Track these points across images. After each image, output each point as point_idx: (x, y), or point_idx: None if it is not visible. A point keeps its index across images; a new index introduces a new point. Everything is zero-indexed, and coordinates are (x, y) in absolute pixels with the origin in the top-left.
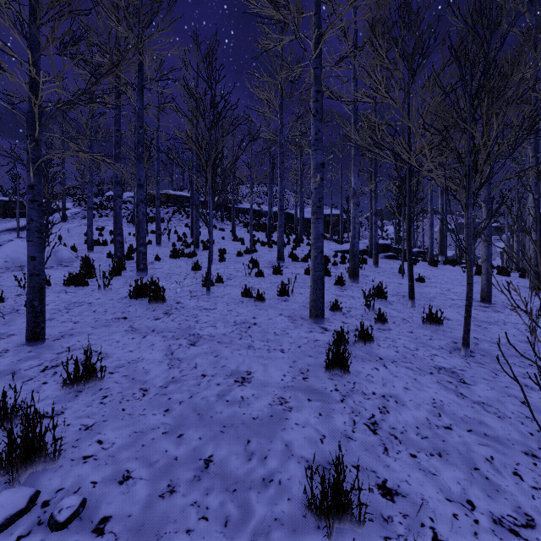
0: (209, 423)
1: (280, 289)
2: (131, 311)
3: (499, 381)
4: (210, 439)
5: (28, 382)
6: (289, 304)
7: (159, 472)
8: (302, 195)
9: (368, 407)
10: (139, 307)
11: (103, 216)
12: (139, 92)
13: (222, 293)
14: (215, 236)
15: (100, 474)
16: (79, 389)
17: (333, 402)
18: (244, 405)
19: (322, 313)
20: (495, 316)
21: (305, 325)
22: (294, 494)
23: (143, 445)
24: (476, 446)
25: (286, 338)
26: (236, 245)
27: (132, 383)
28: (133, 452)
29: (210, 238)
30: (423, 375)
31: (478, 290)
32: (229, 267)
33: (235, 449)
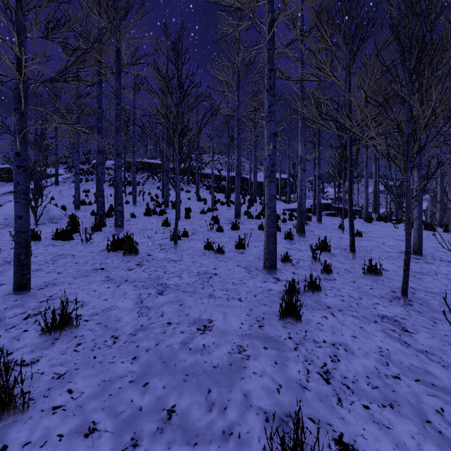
0: (172, 372)
1: (237, 243)
2: (108, 262)
3: (438, 329)
4: (174, 388)
5: (10, 330)
6: (245, 256)
7: (123, 423)
8: (255, 162)
9: (320, 356)
10: (115, 259)
11: (89, 181)
12: (117, 74)
13: (187, 246)
14: (182, 197)
15: (67, 426)
16: (56, 336)
17: (287, 350)
18: (206, 353)
19: (275, 264)
20: (427, 267)
21: (260, 275)
22: (253, 450)
23: (110, 394)
24: (425, 397)
25: (243, 287)
26: (200, 204)
27: (104, 330)
28: (101, 402)
29: (177, 199)
30: (368, 324)
31: None
32: (194, 223)
33: (196, 399)
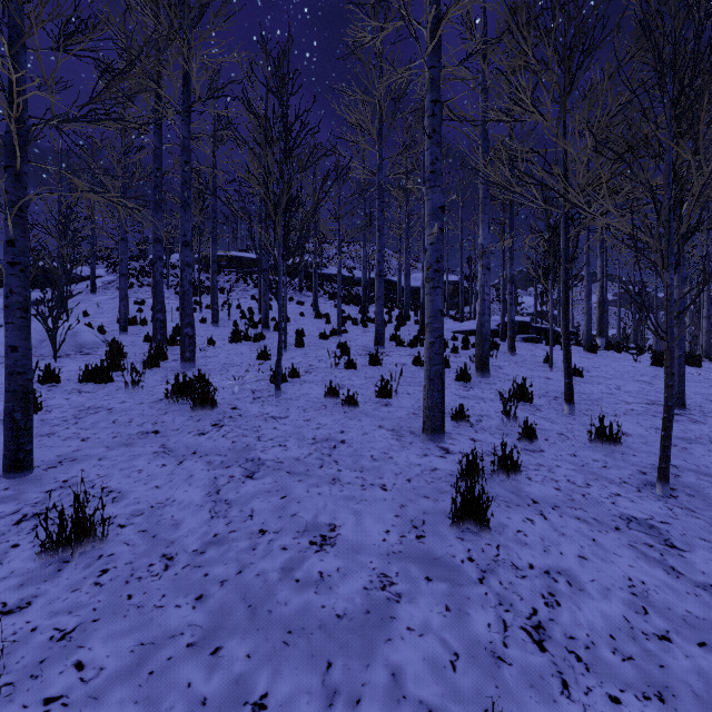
0: (265, 626)
1: (379, 388)
2: (166, 421)
3: None
4: (266, 660)
5: None
6: (392, 411)
7: None
8: (408, 256)
9: (524, 594)
10: (179, 415)
11: (144, 286)
12: (185, 114)
13: (298, 394)
14: (291, 311)
15: None
16: (67, 557)
17: (467, 584)
18: (324, 589)
19: (441, 426)
20: (695, 429)
21: (417, 443)
22: None
23: (151, 671)
24: None
25: (390, 466)
26: (319, 324)
27: (151, 544)
28: (133, 688)
29: (281, 316)
30: (604, 533)
31: (661, 388)
32: (309, 355)
33: (306, 681)
